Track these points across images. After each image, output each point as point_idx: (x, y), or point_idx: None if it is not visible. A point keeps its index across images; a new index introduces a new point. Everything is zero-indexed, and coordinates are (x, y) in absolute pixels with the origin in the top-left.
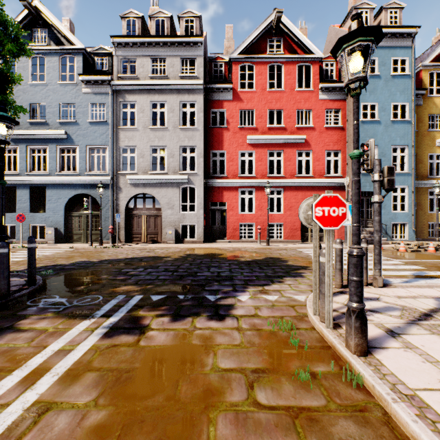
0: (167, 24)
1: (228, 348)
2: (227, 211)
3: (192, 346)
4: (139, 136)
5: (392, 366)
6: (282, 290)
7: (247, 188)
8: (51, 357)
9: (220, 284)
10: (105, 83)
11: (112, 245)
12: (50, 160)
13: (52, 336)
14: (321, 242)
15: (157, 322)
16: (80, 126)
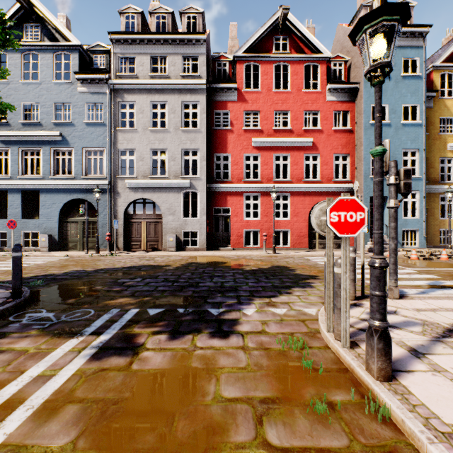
0: (168, 20)
1: (233, 372)
2: (231, 217)
3: (192, 370)
4: (138, 138)
5: (421, 395)
6: (290, 302)
7: (252, 192)
8: (27, 385)
9: (223, 295)
10: (102, 82)
11: (109, 253)
12: (44, 163)
13: (32, 358)
14: None
15: (153, 340)
16: (75, 127)
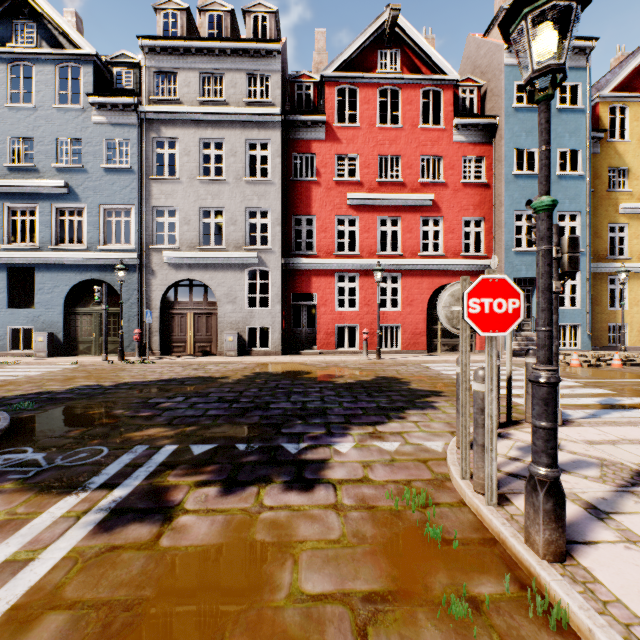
0: (226, 22)
1: (319, 547)
2: (317, 307)
3: (255, 546)
4: (182, 191)
5: (613, 584)
6: (405, 432)
7: (347, 272)
8: None
9: (306, 423)
10: (129, 109)
11: (139, 359)
12: (41, 227)
13: (0, 531)
14: (456, 353)
15: (196, 496)
16: (89, 174)
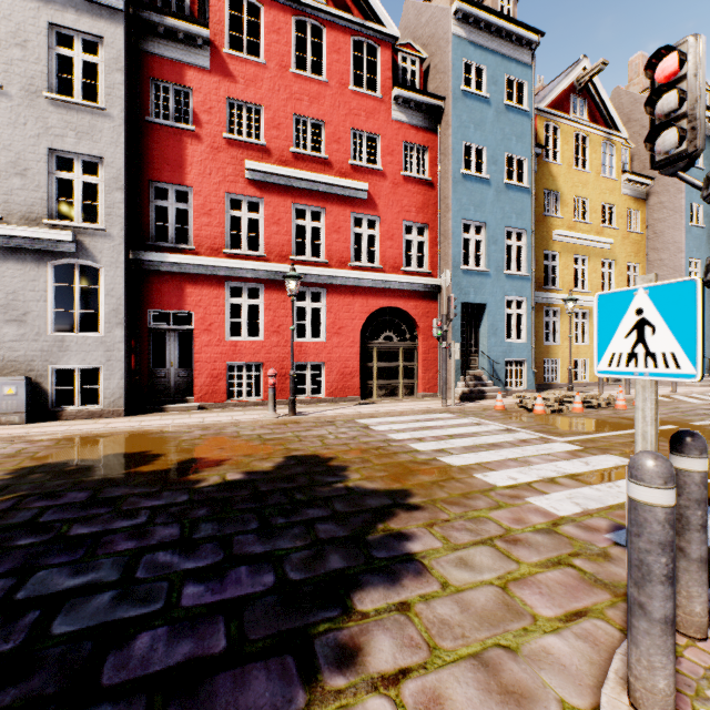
0: None
1: None
2: (195, 333)
3: None
4: None
5: None
6: None
7: (245, 281)
8: None
9: None
10: None
11: None
12: None
13: None
14: (396, 398)
15: None
16: None
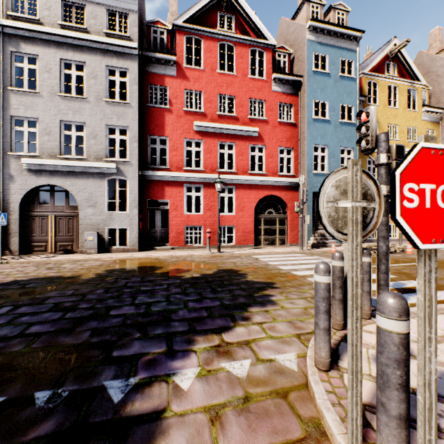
0: None
1: None
2: (169, 211)
3: None
4: (42, 104)
5: None
6: (253, 341)
7: (194, 183)
8: None
9: (145, 336)
10: None
11: None
12: None
13: None
14: (274, 246)
15: None
16: None
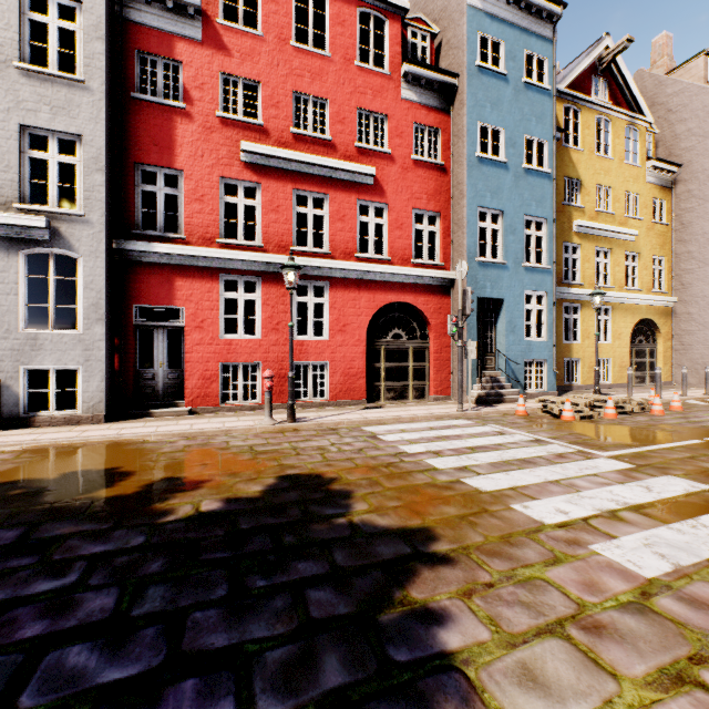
0: None
1: None
2: (186, 331)
3: None
4: None
5: None
6: None
7: (241, 273)
8: None
9: None
10: None
11: None
12: None
13: None
14: (405, 401)
15: None
16: None
